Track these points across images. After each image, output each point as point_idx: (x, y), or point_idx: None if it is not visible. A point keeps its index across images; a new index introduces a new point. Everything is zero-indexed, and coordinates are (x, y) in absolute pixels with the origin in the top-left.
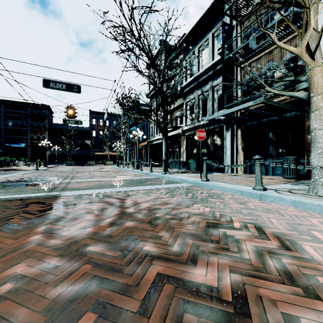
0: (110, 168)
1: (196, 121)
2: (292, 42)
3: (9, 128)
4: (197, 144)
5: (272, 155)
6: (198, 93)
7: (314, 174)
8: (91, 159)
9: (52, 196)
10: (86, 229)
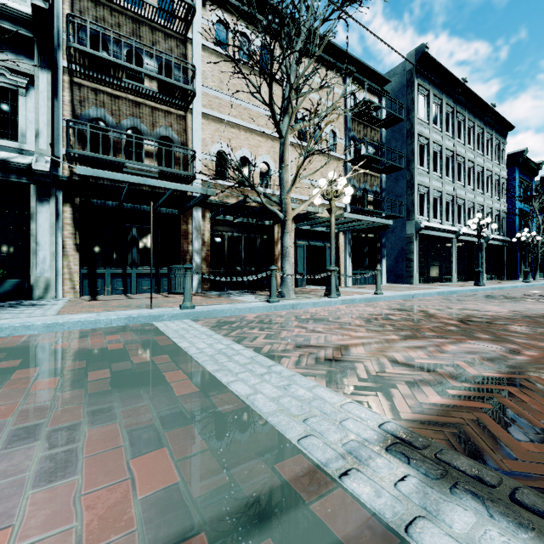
0: None
1: None
2: (168, 118)
3: None
4: None
5: (137, 263)
6: None
7: (288, 283)
8: None
9: (435, 440)
10: (474, 342)
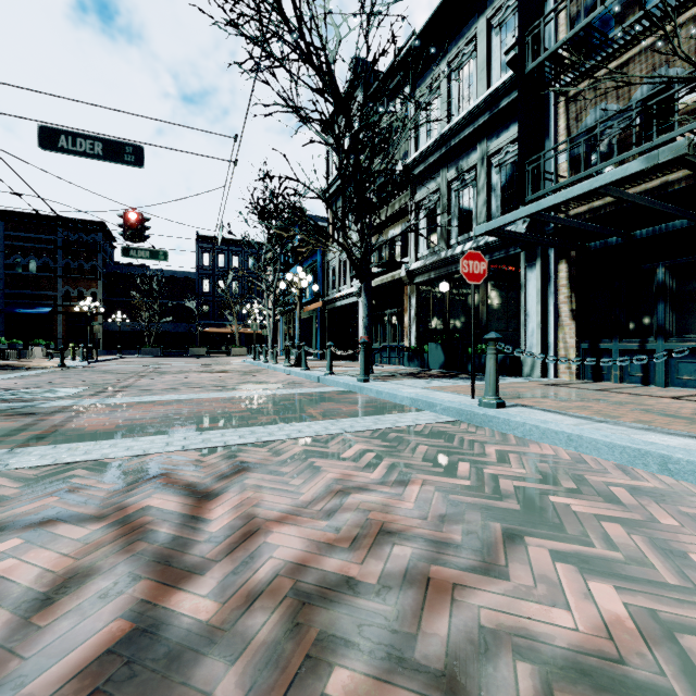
0: (237, 363)
1: (442, 248)
2: None
3: (17, 273)
4: (446, 304)
5: (666, 330)
6: (449, 177)
7: None
8: (198, 343)
9: None
10: None
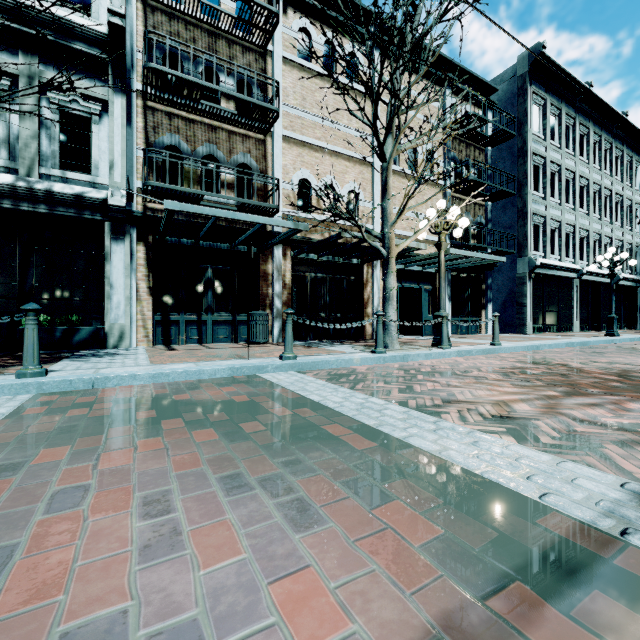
0: None
1: None
2: (246, 143)
3: None
4: None
5: (212, 308)
6: None
7: (391, 331)
8: None
9: None
10: None
